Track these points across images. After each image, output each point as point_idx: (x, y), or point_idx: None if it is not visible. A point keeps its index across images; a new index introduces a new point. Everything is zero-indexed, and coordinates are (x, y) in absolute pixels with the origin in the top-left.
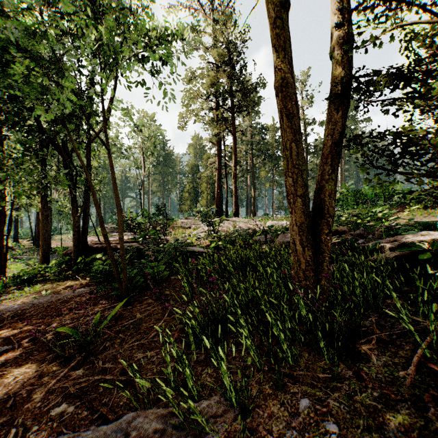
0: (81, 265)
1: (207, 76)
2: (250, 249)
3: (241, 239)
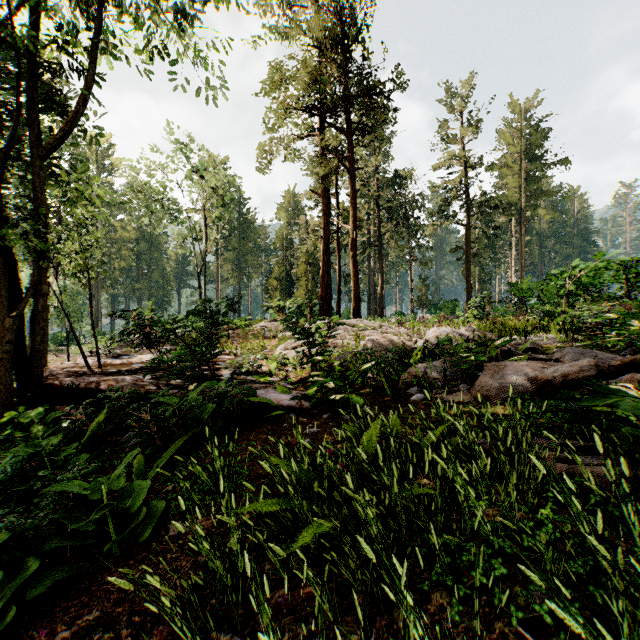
0: (5, 431)
1: (304, 66)
2: (410, 402)
3: (379, 370)
